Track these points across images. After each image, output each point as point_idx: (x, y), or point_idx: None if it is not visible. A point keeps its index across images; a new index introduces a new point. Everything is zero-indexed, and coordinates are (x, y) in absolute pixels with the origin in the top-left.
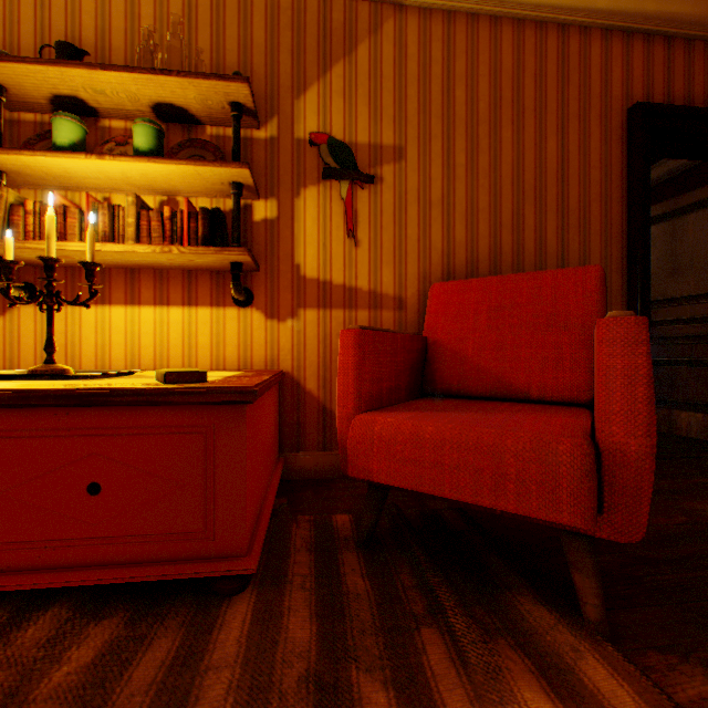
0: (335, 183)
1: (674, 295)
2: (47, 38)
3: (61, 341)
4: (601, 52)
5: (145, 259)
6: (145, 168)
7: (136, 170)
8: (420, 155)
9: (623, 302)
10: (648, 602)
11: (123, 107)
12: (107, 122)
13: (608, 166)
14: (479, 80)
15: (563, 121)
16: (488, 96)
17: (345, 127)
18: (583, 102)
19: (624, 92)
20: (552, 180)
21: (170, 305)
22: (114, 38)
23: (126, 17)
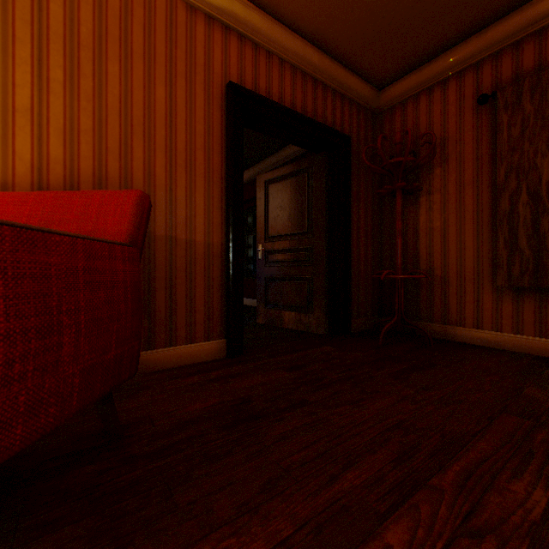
0: None
1: (283, 233)
2: None
3: None
4: (206, 33)
5: None
6: None
7: None
8: (0, 53)
9: (224, 232)
10: (72, 520)
11: None
12: None
13: (212, 125)
14: (82, 5)
15: (173, 75)
16: (93, 25)
17: None
18: (191, 66)
19: (224, 71)
20: (162, 123)
21: None
22: None
23: None
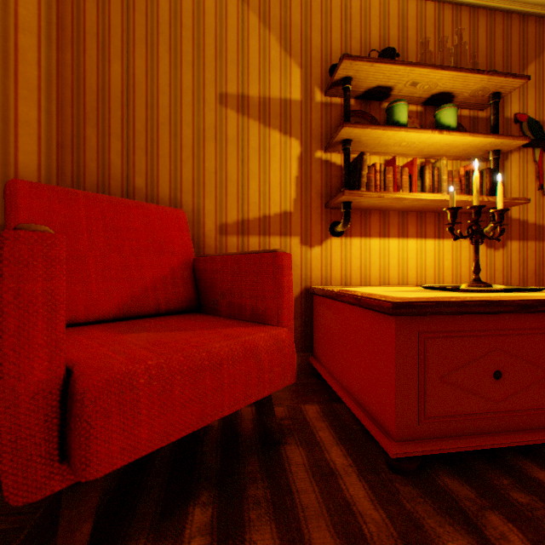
0: (529, 150)
1: None
2: (347, 43)
3: (356, 264)
4: None
5: (441, 205)
6: (457, 140)
7: (447, 141)
8: None
9: None
10: None
11: (411, 95)
12: (386, 104)
13: None
14: None
15: None
16: None
17: (535, 110)
18: None
19: None
20: None
21: (425, 238)
22: (390, 43)
23: (397, 28)
